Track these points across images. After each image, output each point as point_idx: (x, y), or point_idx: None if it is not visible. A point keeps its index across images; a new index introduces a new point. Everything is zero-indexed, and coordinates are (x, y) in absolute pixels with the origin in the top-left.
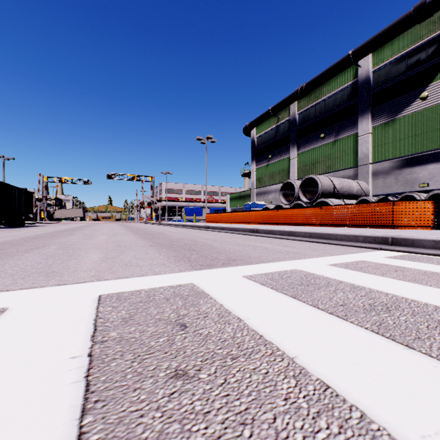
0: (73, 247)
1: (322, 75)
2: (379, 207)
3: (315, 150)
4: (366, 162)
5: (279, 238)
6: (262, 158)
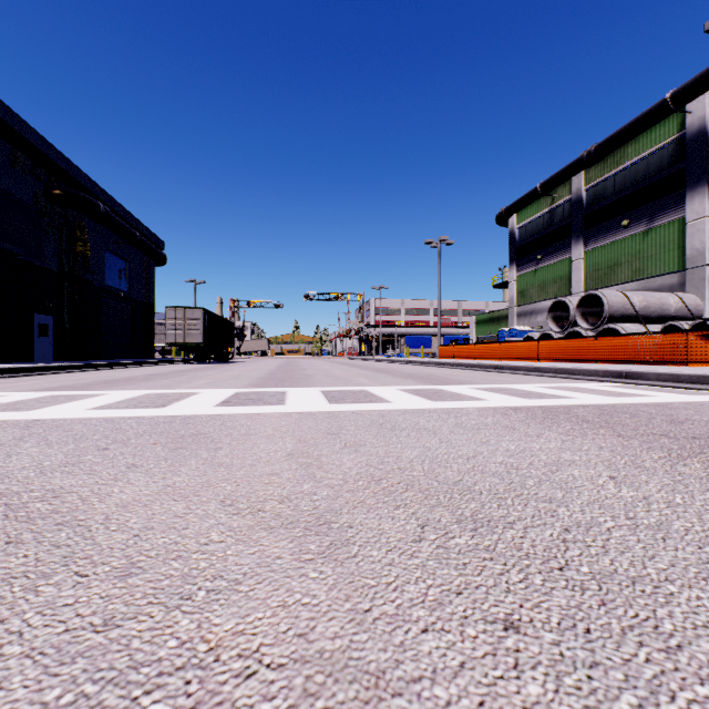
0: (334, 376)
1: (621, 132)
2: (668, 338)
3: (613, 246)
4: (699, 263)
5: (522, 374)
6: (527, 260)
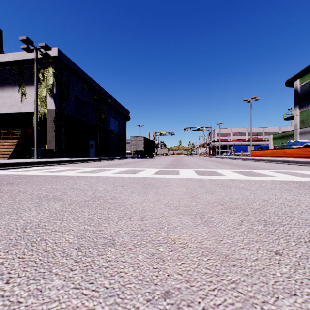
0: (198, 164)
1: None
2: None
3: None
4: None
5: (301, 165)
6: (306, 103)
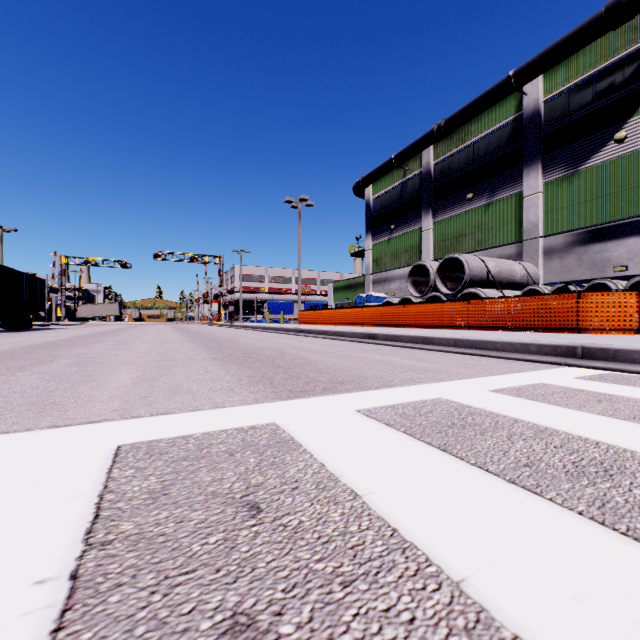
0: (96, 361)
1: (469, 107)
2: (556, 301)
3: (459, 218)
4: (534, 235)
5: (408, 347)
6: (382, 229)
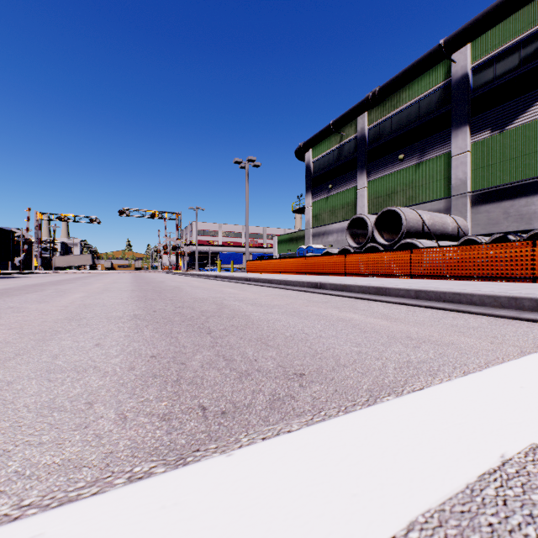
0: None
1: (402, 74)
2: (508, 249)
3: (391, 177)
4: (462, 191)
5: (362, 298)
6: (321, 188)
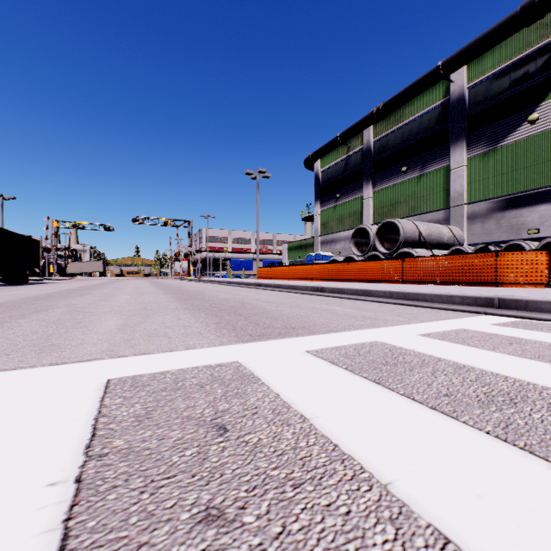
0: (85, 310)
1: (404, 92)
2: (478, 259)
3: (395, 188)
4: (459, 202)
5: (351, 298)
6: (329, 198)
